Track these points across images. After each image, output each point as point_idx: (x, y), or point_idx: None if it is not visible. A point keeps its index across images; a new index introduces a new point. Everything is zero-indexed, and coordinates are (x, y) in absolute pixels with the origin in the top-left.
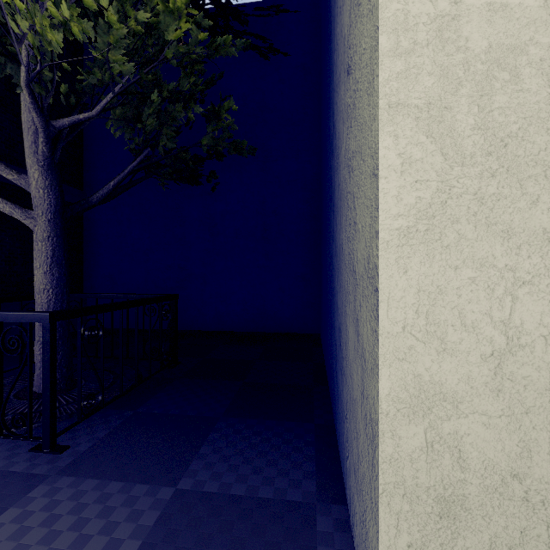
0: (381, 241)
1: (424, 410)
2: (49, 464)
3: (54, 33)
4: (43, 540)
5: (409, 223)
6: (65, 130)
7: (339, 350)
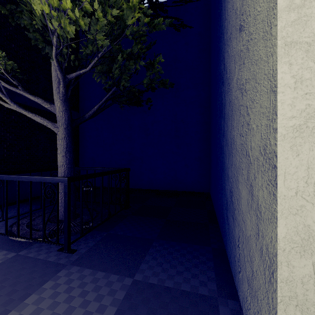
0: (279, 134)
1: (312, 249)
2: (66, 258)
3: (70, 26)
4: (66, 300)
5: (300, 122)
6: (73, 80)
7: (230, 203)
